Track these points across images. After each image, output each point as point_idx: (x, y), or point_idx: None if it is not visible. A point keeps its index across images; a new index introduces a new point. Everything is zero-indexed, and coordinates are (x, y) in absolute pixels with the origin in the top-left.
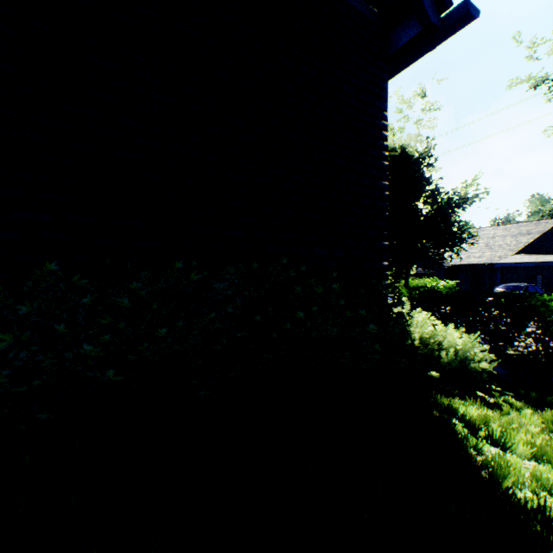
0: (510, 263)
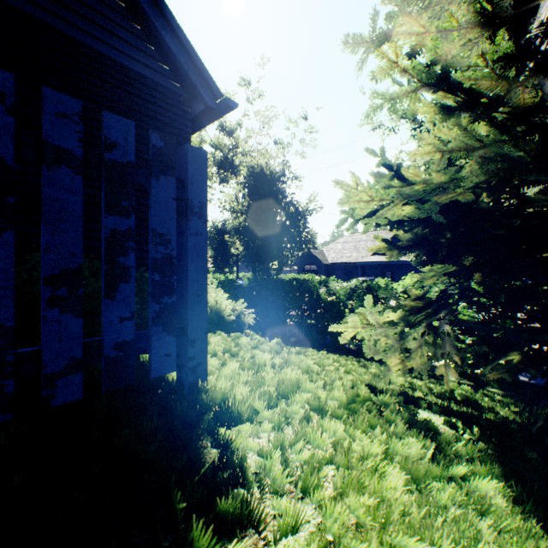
0: (366, 262)
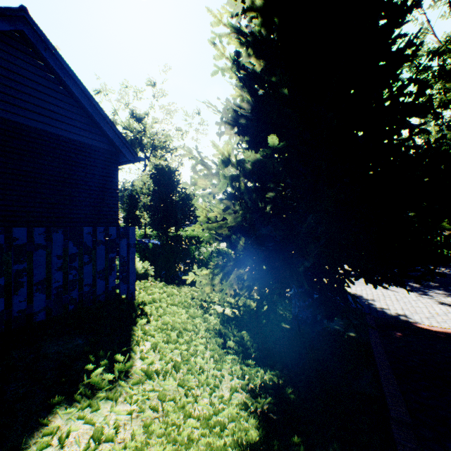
0: None
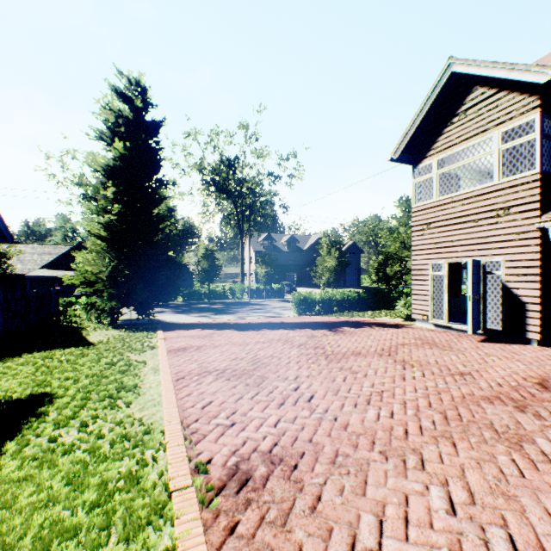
0: (37, 275)
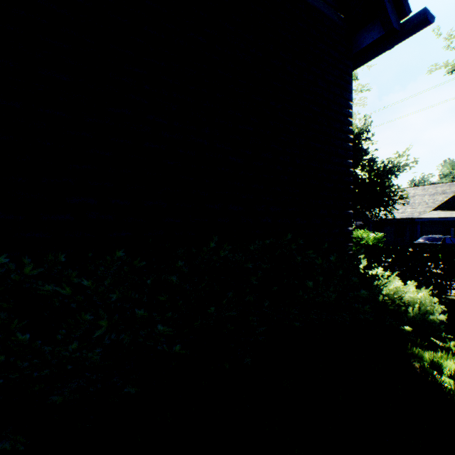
0: (429, 218)
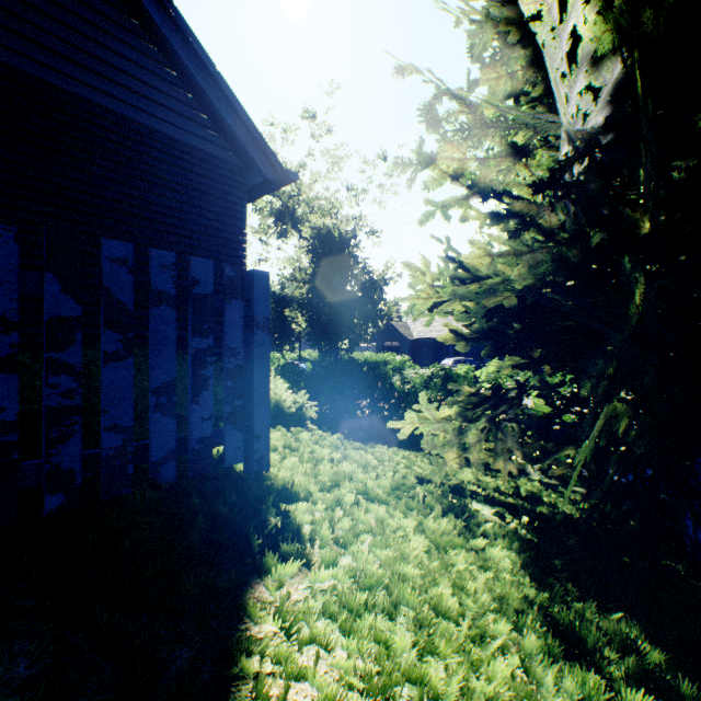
0: None
